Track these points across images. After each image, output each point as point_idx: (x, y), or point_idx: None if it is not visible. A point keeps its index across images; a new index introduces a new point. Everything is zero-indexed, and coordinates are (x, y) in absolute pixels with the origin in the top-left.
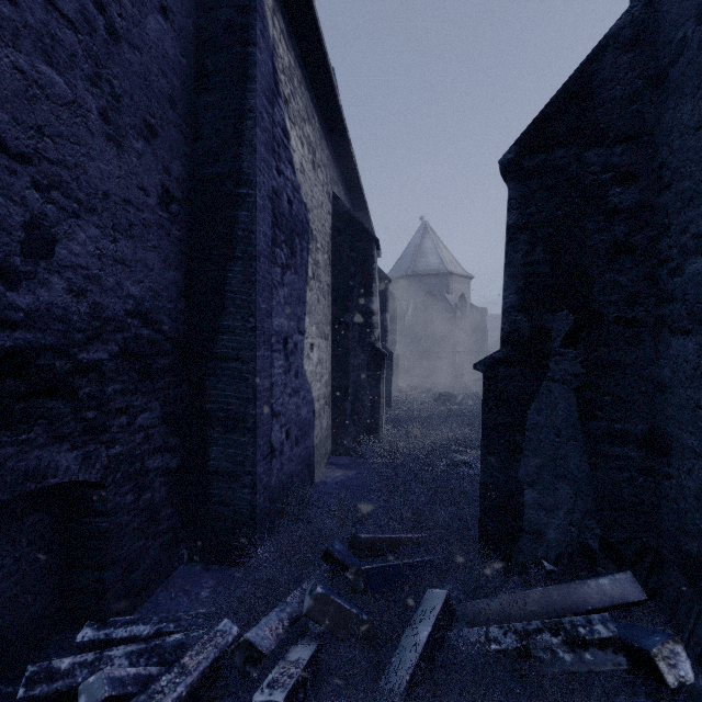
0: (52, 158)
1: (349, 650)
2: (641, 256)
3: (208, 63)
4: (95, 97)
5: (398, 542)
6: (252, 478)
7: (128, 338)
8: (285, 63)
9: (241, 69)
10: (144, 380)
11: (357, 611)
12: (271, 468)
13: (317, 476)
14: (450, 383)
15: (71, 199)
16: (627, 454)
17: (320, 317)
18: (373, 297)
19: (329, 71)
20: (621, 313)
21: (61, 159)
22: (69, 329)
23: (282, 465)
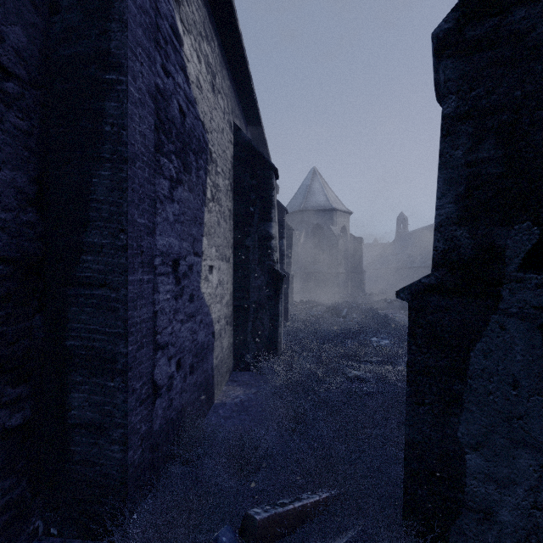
0: None
1: None
2: None
3: None
4: None
5: (303, 511)
6: (123, 432)
7: None
8: None
9: None
10: None
11: None
12: (154, 411)
13: (217, 396)
14: (334, 298)
15: None
16: None
17: (221, 240)
18: (272, 222)
19: None
20: None
21: None
22: None
23: (171, 401)
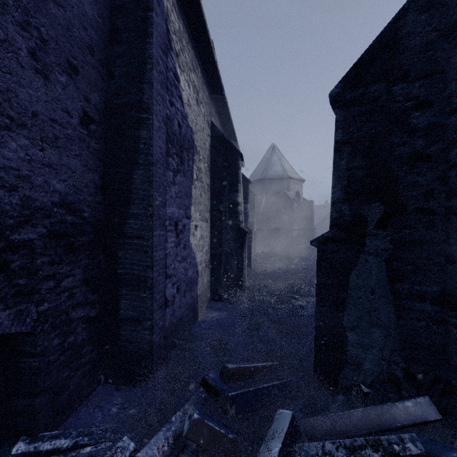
0: None
1: None
2: (434, 162)
3: (119, 23)
4: (25, 38)
5: (256, 369)
6: (151, 323)
7: (55, 222)
8: (176, 27)
9: (143, 28)
10: (68, 253)
11: (224, 431)
12: (165, 315)
13: (200, 316)
14: (289, 250)
15: (4, 115)
16: (424, 308)
17: (202, 207)
18: (238, 193)
19: (208, 36)
20: (419, 204)
21: None
22: (2, 216)
23: (174, 311)
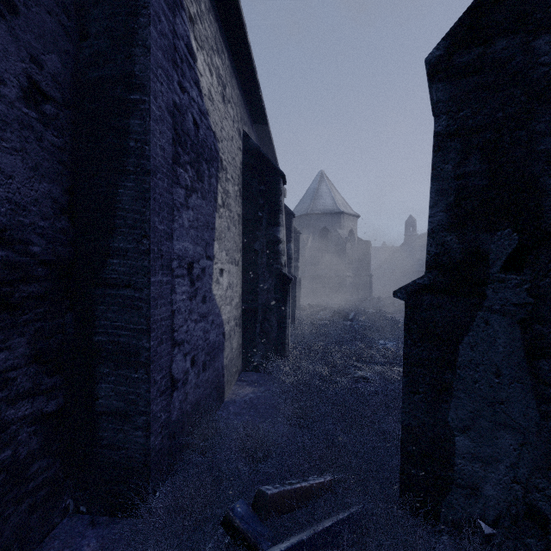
0: None
1: None
2: None
3: None
4: None
5: (309, 491)
6: (146, 419)
7: None
8: None
9: None
10: None
11: None
12: (172, 402)
13: (227, 394)
14: (342, 301)
15: None
16: None
17: (231, 244)
18: (280, 227)
19: (238, 4)
20: None
21: None
22: None
23: (186, 395)
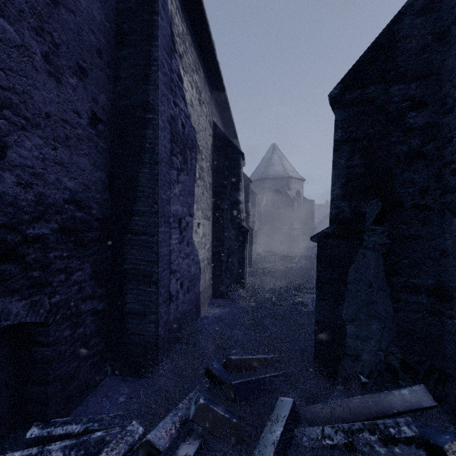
0: (4, 85)
1: (223, 447)
2: (430, 160)
3: (125, 26)
4: (39, 43)
5: (258, 361)
6: (156, 317)
7: (66, 218)
8: (180, 30)
9: (148, 31)
10: (78, 248)
11: (229, 416)
12: (169, 309)
13: (202, 312)
14: (290, 249)
15: (20, 116)
16: (420, 301)
17: (204, 205)
18: (240, 192)
19: (210, 38)
20: (416, 201)
21: (12, 87)
22: (18, 212)
23: (177, 306)
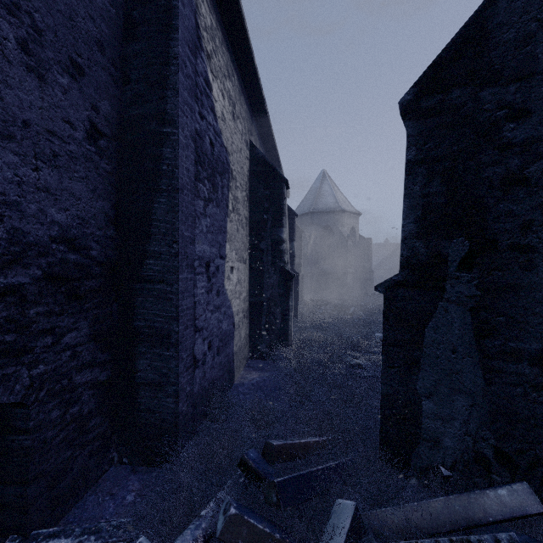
0: None
1: None
2: (534, 186)
3: (136, 14)
4: (13, 26)
5: (307, 446)
6: (176, 388)
7: (53, 262)
8: (208, 22)
9: (166, 20)
10: (71, 301)
11: (269, 530)
12: (194, 377)
13: (236, 378)
14: (343, 297)
15: None
16: (521, 371)
17: (239, 244)
18: (283, 228)
19: (246, 35)
20: (515, 239)
21: None
22: None
23: (204, 373)
